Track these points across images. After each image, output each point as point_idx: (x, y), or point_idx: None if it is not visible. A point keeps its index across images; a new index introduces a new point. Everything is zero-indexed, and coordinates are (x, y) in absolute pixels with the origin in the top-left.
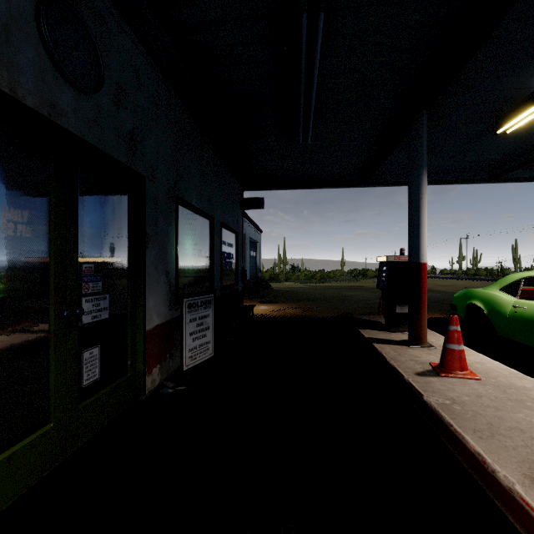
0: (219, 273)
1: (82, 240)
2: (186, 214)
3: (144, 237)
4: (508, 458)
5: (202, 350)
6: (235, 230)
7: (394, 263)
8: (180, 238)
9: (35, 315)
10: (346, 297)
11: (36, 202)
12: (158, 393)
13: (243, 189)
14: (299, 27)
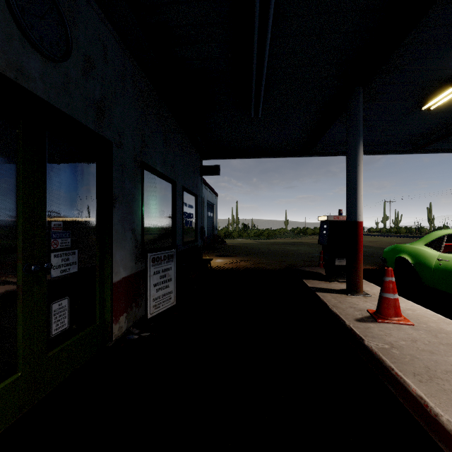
0: (180, 230)
1: (50, 199)
2: (151, 177)
3: (112, 197)
4: (448, 401)
5: (165, 299)
6: (195, 193)
7: (333, 222)
8: (145, 199)
9: (2, 270)
10: (290, 251)
11: (3, 162)
12: (125, 339)
13: (202, 158)
14: (252, 9)
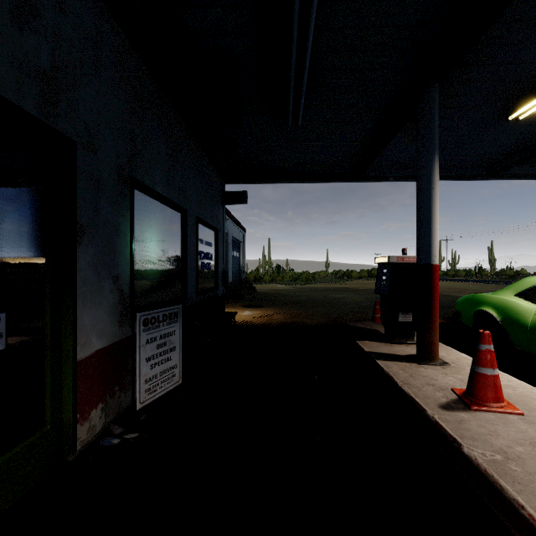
0: (193, 276)
1: None
2: (147, 202)
3: (74, 228)
4: None
5: (165, 378)
6: (215, 227)
7: (397, 264)
8: (138, 232)
9: None
10: (334, 300)
11: None
12: (98, 446)
13: (224, 182)
14: None
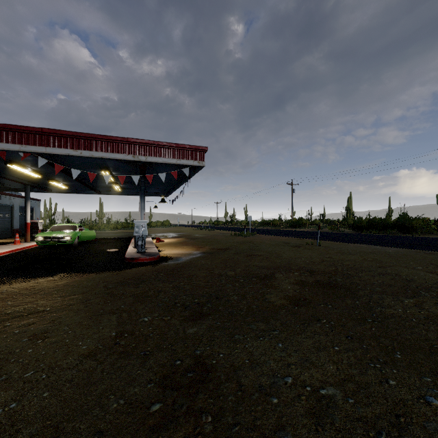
0: None
1: None
2: None
3: None
4: None
5: None
6: None
7: (31, 222)
8: None
9: None
10: None
11: None
12: None
13: None
14: None
